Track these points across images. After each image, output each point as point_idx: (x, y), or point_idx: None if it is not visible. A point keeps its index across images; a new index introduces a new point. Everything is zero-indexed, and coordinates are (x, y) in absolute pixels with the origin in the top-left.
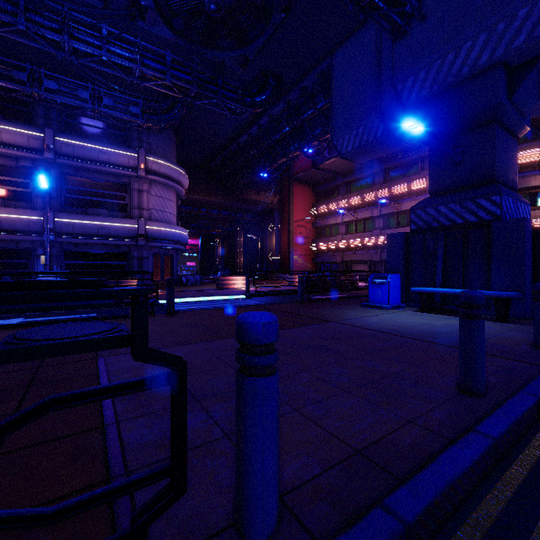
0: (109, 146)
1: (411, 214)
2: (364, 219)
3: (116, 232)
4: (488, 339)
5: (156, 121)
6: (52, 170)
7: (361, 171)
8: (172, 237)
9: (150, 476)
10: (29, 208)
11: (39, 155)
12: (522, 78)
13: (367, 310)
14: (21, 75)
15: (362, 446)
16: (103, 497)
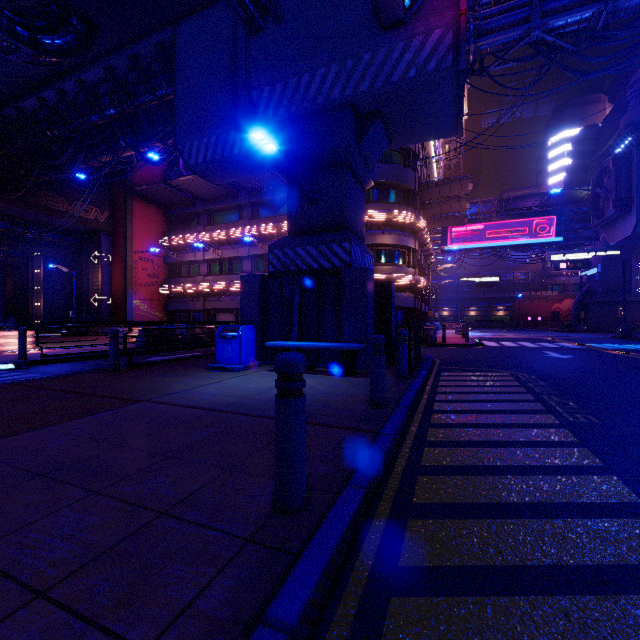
0: None
1: (269, 254)
2: (230, 259)
3: None
4: (333, 401)
5: None
6: None
7: (227, 200)
8: None
9: None
10: None
11: None
12: (367, 128)
13: (210, 375)
14: None
15: None
16: None
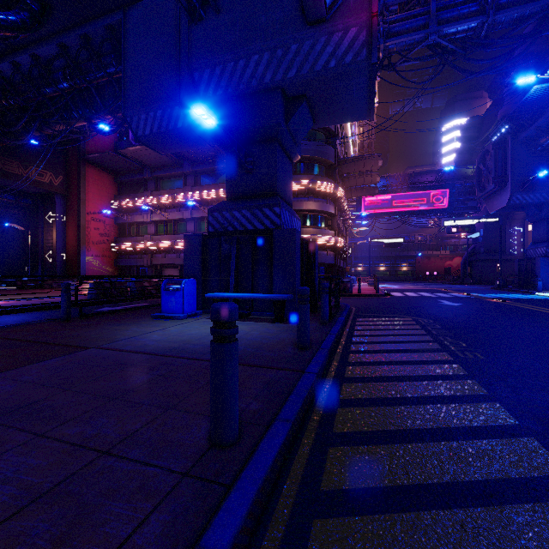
0: None
1: (209, 216)
2: (175, 221)
3: None
4: (264, 345)
5: None
6: None
7: (172, 169)
8: None
9: None
10: None
11: None
12: (295, 109)
13: (155, 323)
14: None
15: None
16: None
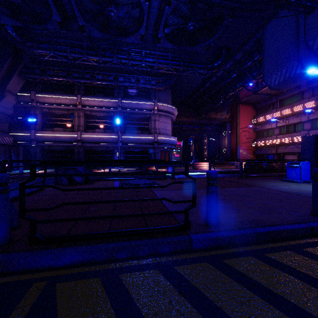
0: (142, 101)
1: None
2: (293, 124)
3: (144, 141)
4: None
5: (162, 85)
6: (120, 115)
7: (291, 91)
8: (169, 142)
9: (189, 201)
10: (112, 133)
11: (116, 109)
12: None
13: (283, 183)
14: (111, 78)
15: (250, 219)
16: (181, 202)
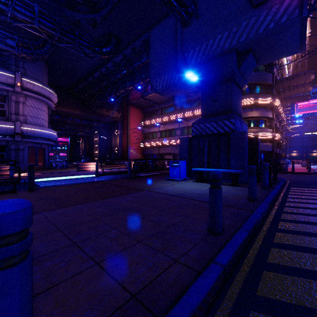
0: None
1: (192, 127)
2: (170, 130)
3: None
4: (227, 196)
5: (29, 53)
6: None
7: (169, 102)
8: (44, 136)
9: None
10: None
11: None
12: (244, 59)
13: (168, 182)
14: None
15: (138, 290)
16: None
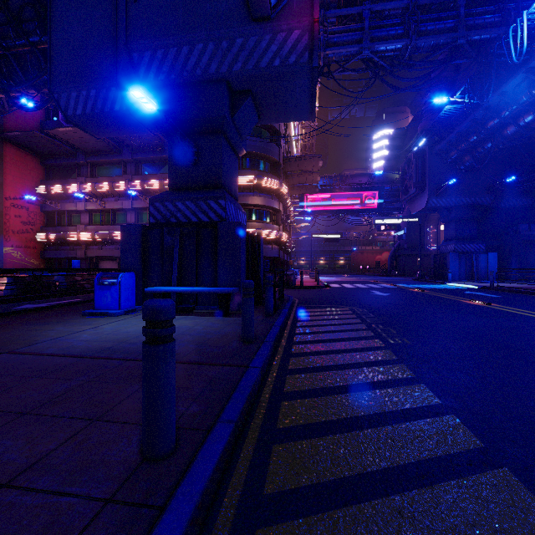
0: None
1: (150, 206)
2: (113, 210)
3: None
4: (208, 340)
5: None
6: None
7: (110, 155)
8: None
9: None
10: None
11: None
12: (240, 104)
13: (87, 321)
14: None
15: None
16: None
